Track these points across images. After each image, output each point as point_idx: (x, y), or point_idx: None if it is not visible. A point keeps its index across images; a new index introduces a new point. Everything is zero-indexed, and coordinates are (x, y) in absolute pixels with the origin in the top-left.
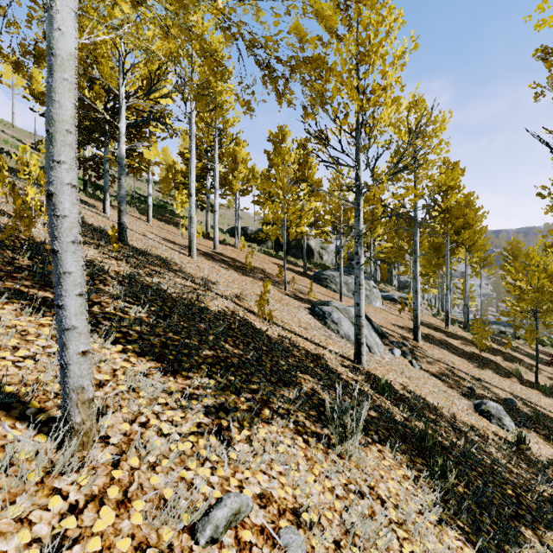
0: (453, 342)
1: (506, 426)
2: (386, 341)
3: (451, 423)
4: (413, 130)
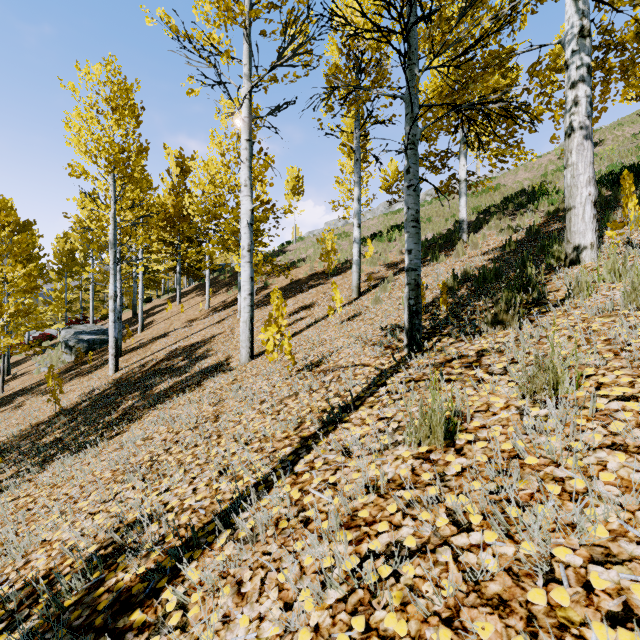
0: None
1: None
2: None
3: None
4: None
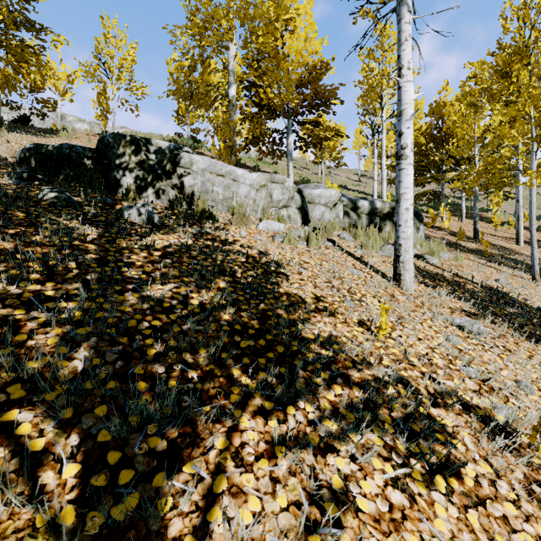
0: None
1: None
2: None
3: None
4: None
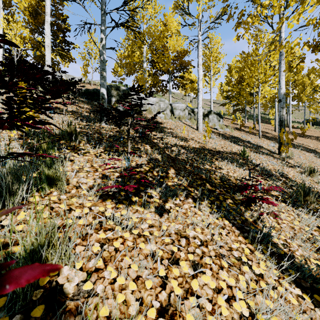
0: None
1: None
2: None
3: None
4: None
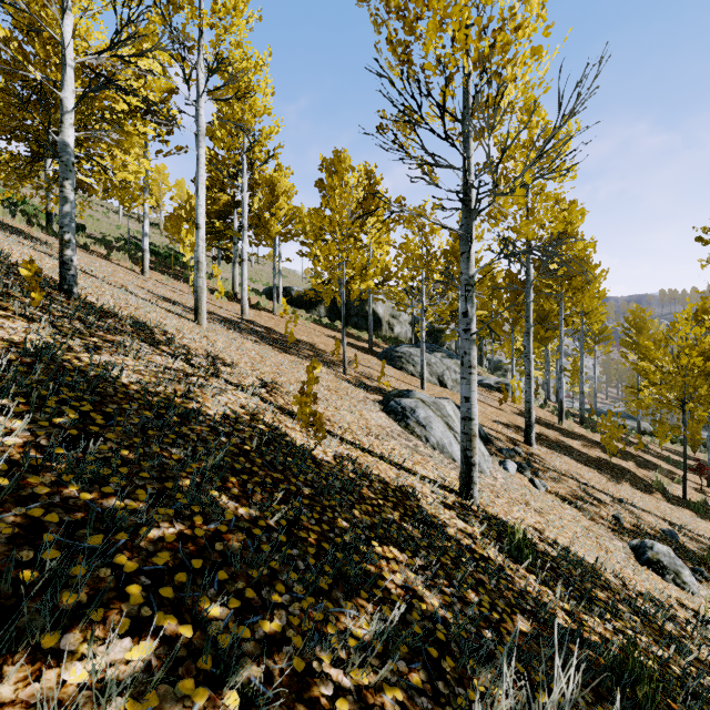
0: (572, 444)
1: (688, 584)
2: (492, 449)
3: (629, 602)
4: (526, 147)
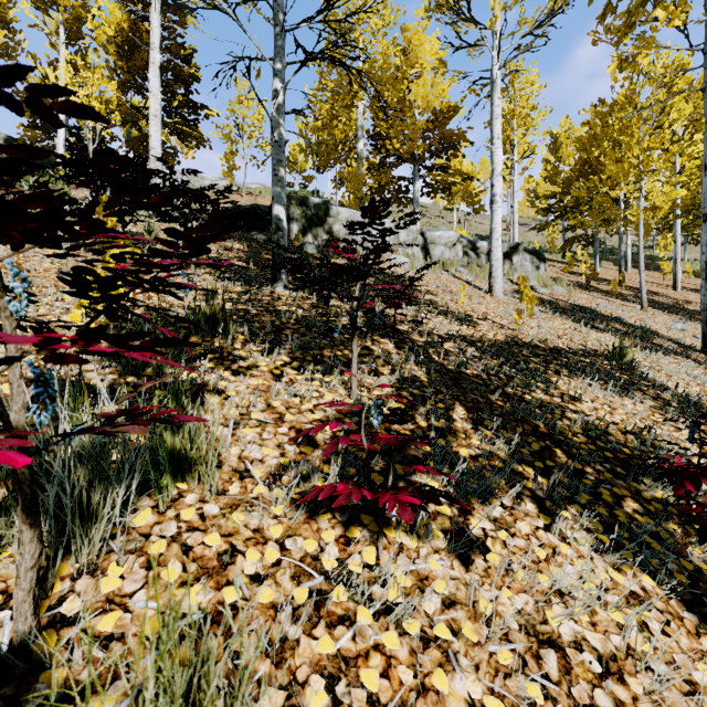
0: None
1: None
2: None
3: None
4: None
